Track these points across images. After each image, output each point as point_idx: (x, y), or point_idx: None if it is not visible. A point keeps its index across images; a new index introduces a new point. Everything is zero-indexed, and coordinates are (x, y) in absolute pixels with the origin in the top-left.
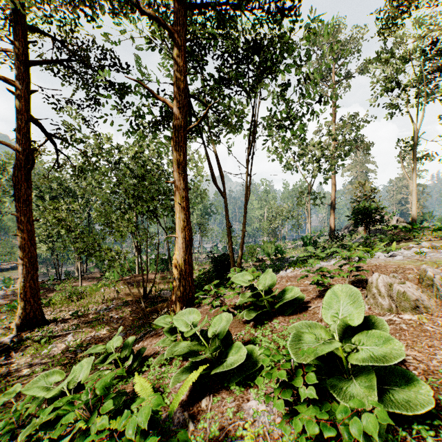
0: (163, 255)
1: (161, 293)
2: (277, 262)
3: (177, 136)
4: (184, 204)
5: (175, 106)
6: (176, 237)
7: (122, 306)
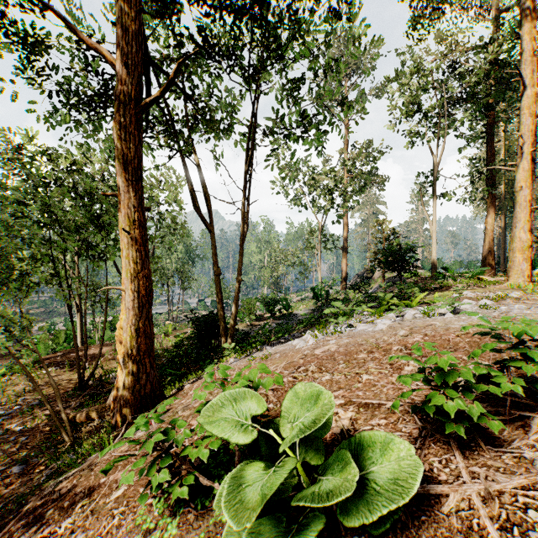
0: None
1: (111, 377)
2: (282, 319)
3: (122, 114)
4: (137, 232)
5: (119, 60)
6: (121, 290)
7: (36, 407)
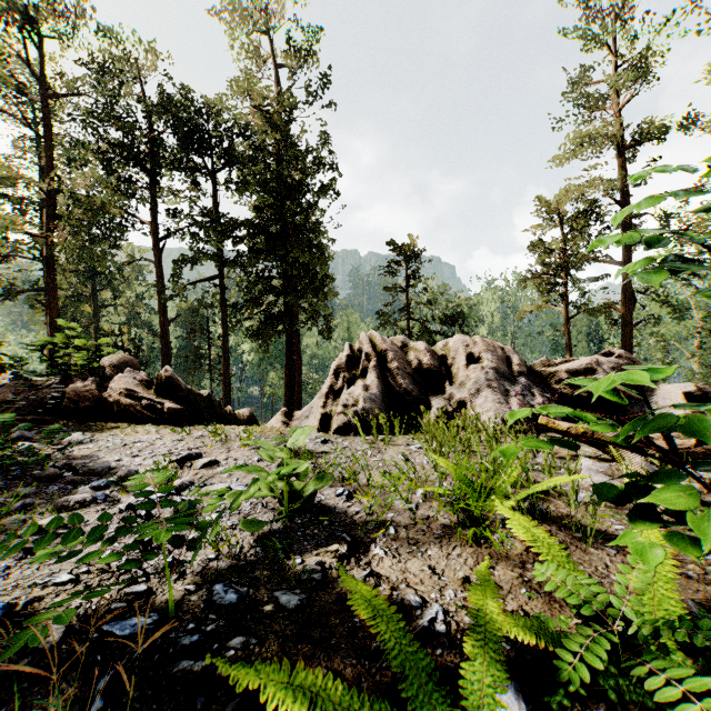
0: None
1: None
2: None
3: None
4: None
5: None
6: None
7: None
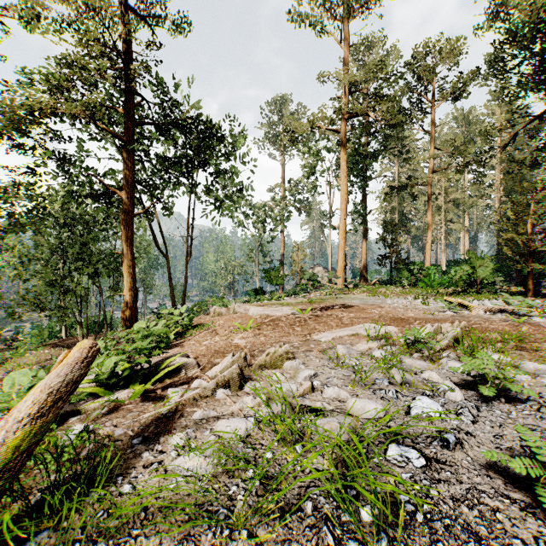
0: (95, 317)
1: None
2: None
3: (125, 219)
4: (131, 270)
5: (124, 196)
6: (124, 295)
7: None
